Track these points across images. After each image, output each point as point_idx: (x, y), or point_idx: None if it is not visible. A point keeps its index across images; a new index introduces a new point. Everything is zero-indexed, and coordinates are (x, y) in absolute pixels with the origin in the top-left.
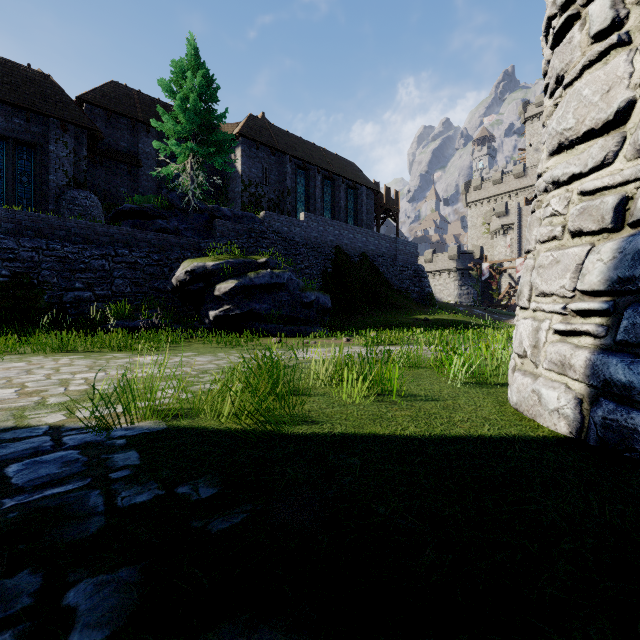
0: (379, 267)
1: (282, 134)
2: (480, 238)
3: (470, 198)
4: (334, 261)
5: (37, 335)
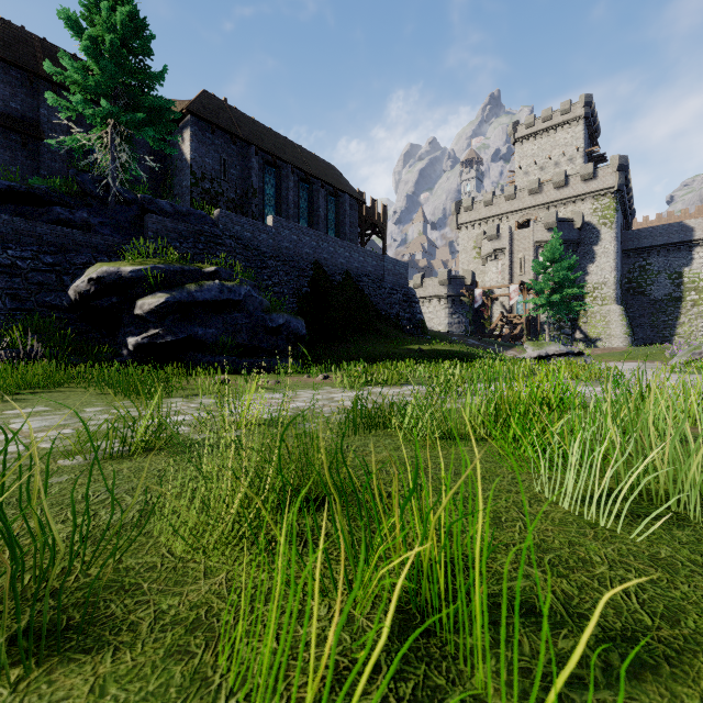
0: (365, 288)
1: (246, 121)
2: (471, 263)
3: (461, 219)
4: (311, 278)
5: None
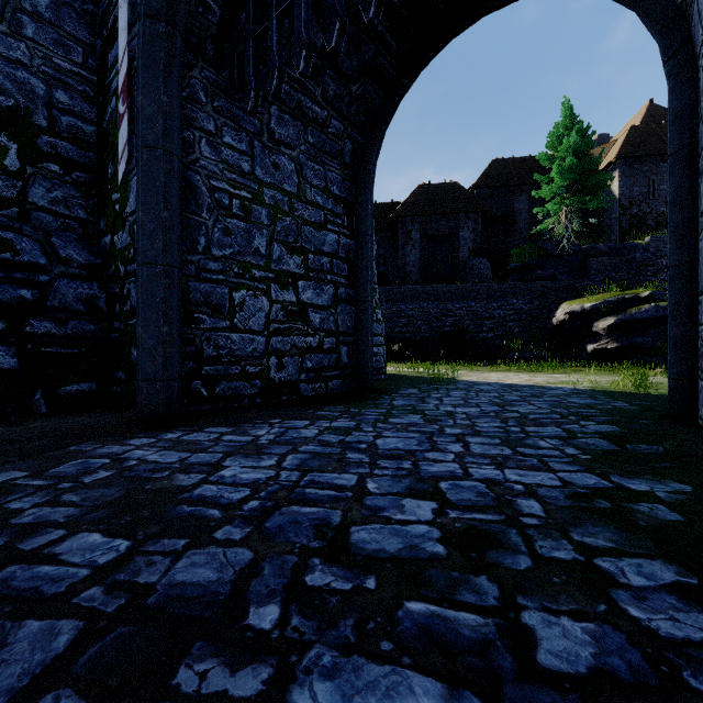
0: None
1: None
2: None
3: None
4: None
5: (470, 362)
